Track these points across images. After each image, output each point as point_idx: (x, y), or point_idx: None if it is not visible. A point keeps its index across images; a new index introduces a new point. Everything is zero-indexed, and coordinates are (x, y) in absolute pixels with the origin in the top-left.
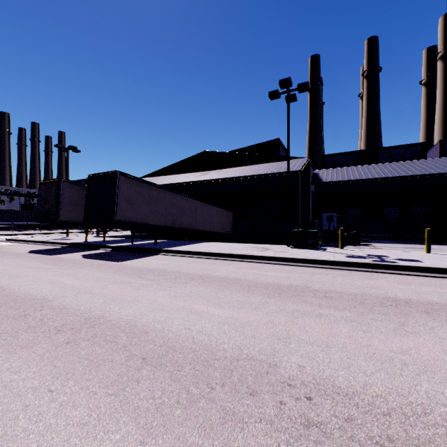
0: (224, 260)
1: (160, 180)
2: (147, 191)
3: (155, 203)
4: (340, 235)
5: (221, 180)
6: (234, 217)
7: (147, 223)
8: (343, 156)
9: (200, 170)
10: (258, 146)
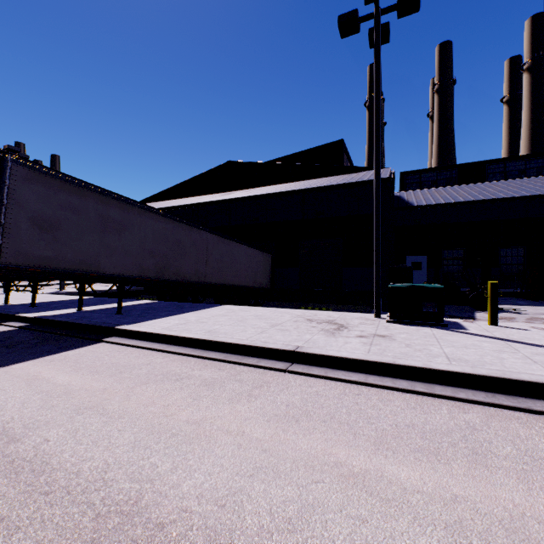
0: (243, 368)
1: (158, 204)
2: (94, 205)
3: (116, 232)
4: (490, 297)
5: (251, 199)
6: (273, 262)
7: (96, 272)
8: (433, 173)
9: (221, 191)
10: (310, 152)
